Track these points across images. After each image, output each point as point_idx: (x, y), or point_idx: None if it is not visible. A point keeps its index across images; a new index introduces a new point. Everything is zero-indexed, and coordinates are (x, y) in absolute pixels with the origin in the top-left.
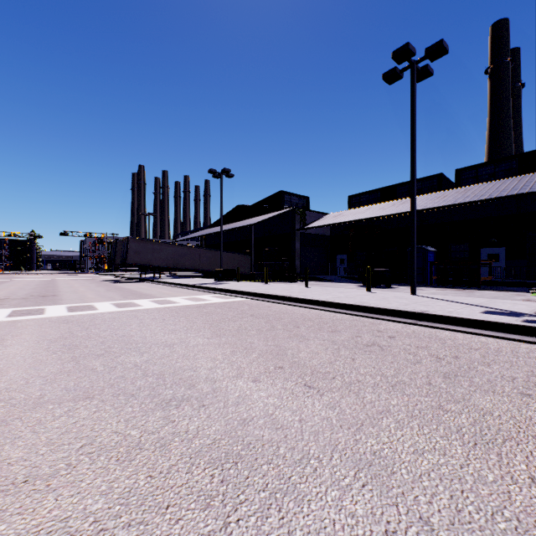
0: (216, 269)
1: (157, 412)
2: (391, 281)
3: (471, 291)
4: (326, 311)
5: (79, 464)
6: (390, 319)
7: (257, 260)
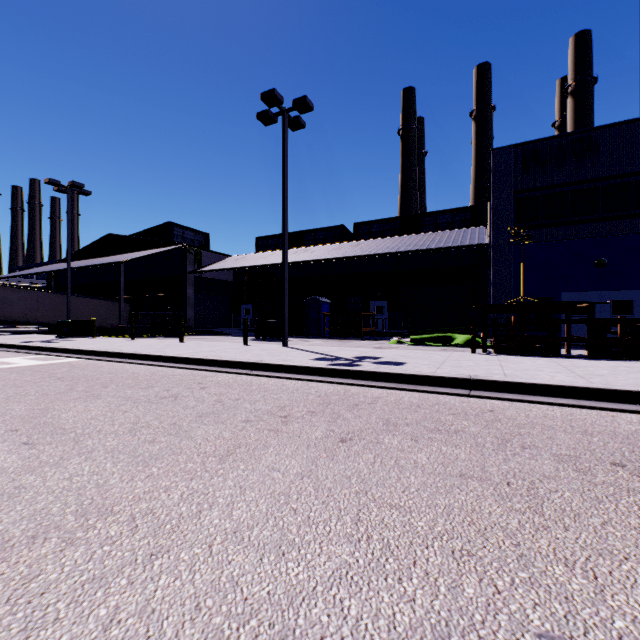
0: (59, 321)
1: None
2: (289, 334)
3: (350, 341)
4: (170, 368)
5: None
6: (228, 371)
7: (137, 309)
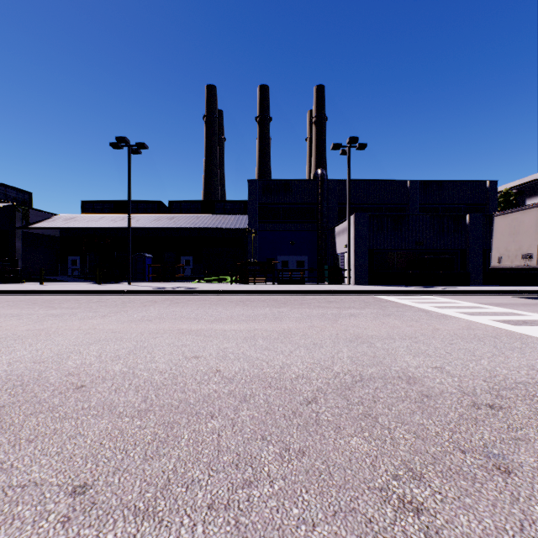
0: None
1: (14, 317)
2: (121, 279)
3: (169, 282)
4: (69, 296)
5: (6, 321)
6: (110, 295)
7: None
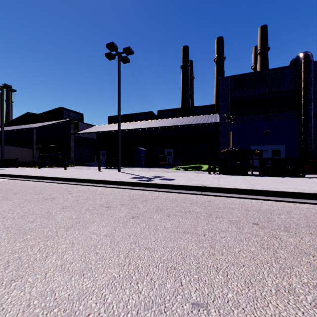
0: None
1: None
2: (124, 165)
3: (154, 169)
4: (55, 183)
5: None
6: (86, 184)
7: (43, 152)
